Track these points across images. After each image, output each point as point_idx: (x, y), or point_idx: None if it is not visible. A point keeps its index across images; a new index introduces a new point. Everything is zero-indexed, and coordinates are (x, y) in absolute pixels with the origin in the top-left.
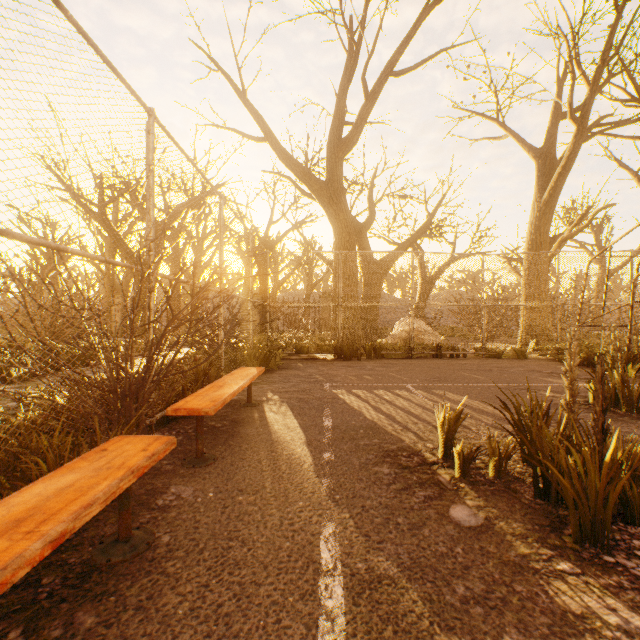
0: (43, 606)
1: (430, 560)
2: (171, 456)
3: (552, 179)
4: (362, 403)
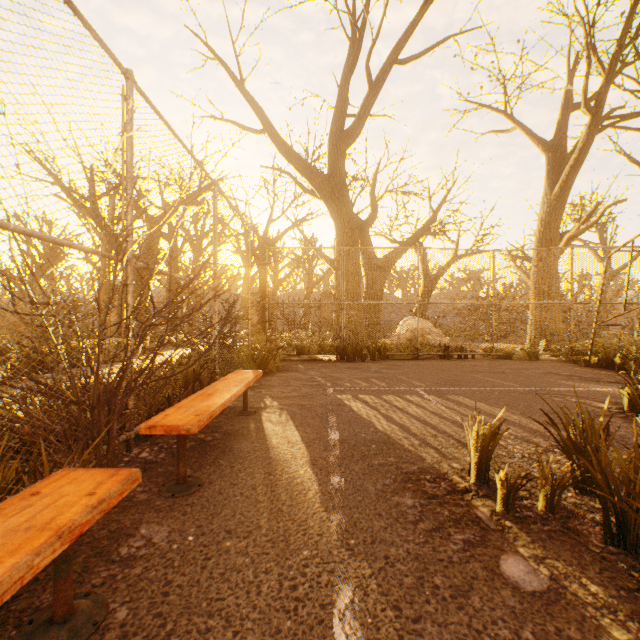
0: None
1: None
2: (148, 480)
3: (563, 172)
4: (371, 411)
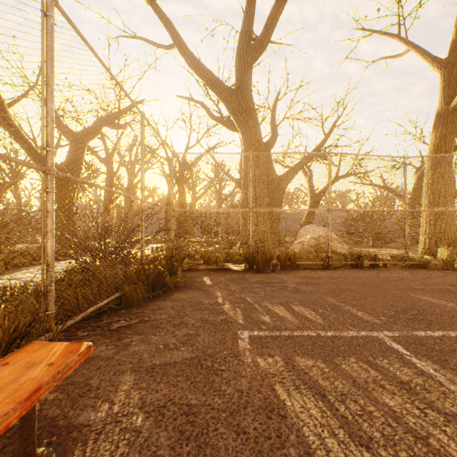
0: None
1: None
2: None
3: None
4: (356, 455)
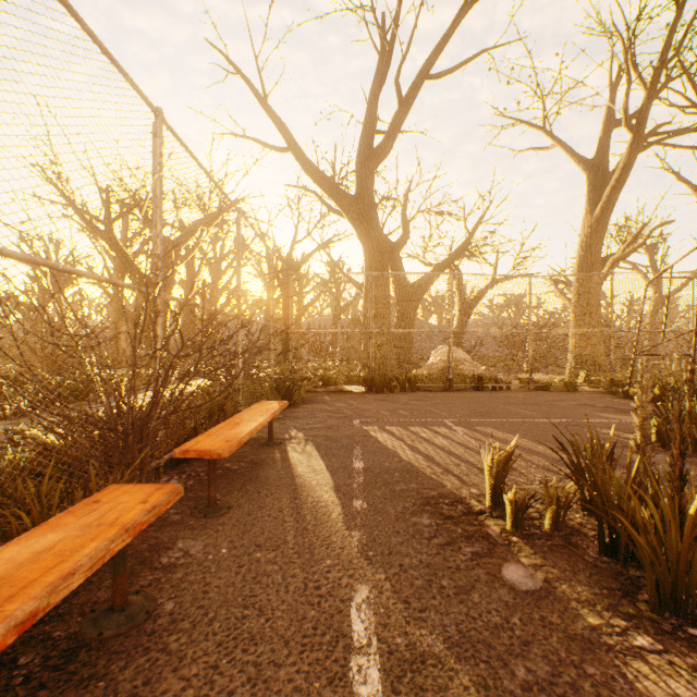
0: (17, 694)
1: (482, 633)
2: (180, 504)
3: (605, 193)
4: (397, 442)
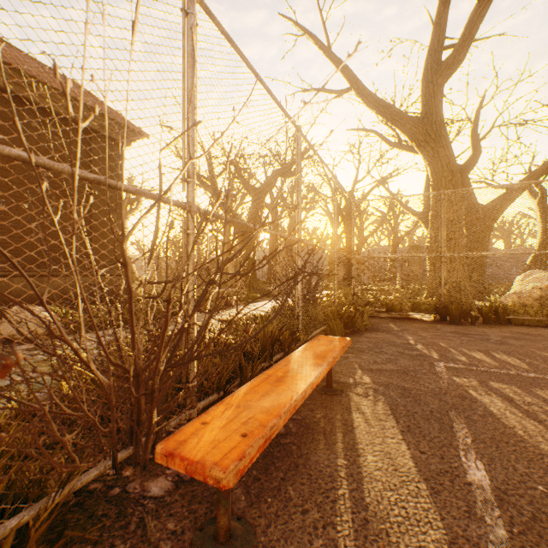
0: None
1: None
2: (187, 506)
3: None
4: (528, 421)
